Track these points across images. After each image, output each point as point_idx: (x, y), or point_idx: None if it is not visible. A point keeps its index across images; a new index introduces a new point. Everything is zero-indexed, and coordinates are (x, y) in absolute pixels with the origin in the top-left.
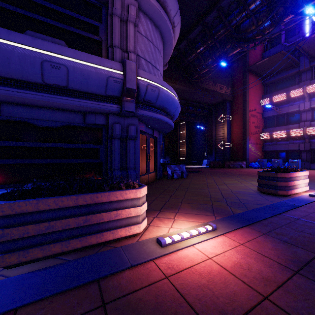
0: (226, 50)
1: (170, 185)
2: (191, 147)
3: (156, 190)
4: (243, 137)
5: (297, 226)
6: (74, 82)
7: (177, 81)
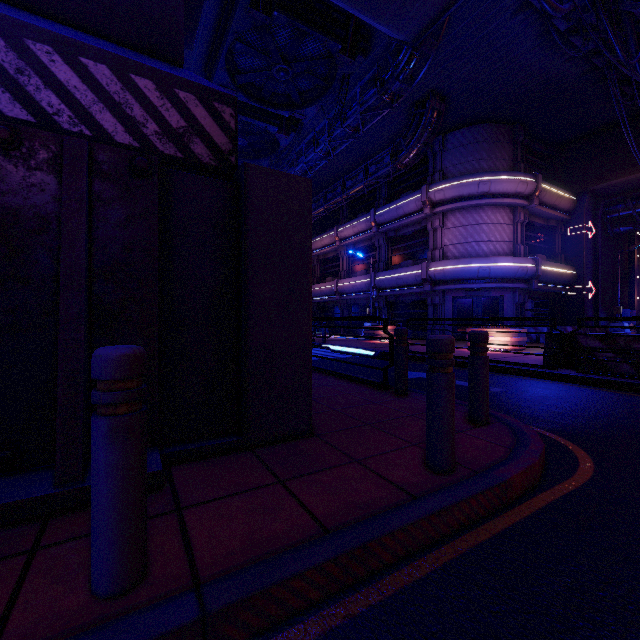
0: None
1: None
2: None
3: None
4: None
5: None
6: (406, 283)
7: None
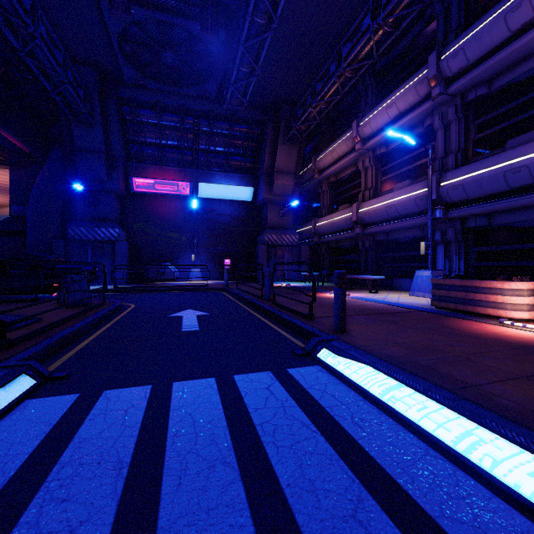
0: None
1: None
2: None
3: None
4: None
5: None
6: None
7: None
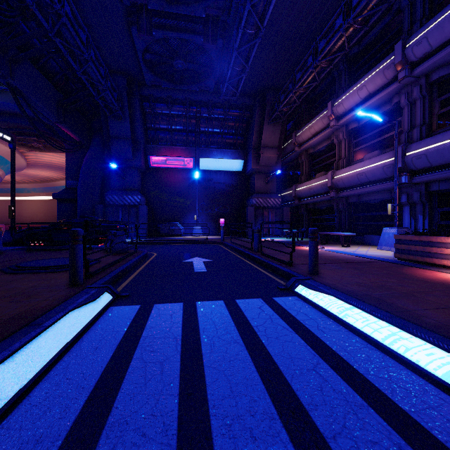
0: None
1: None
2: None
3: None
4: None
5: None
6: None
7: None
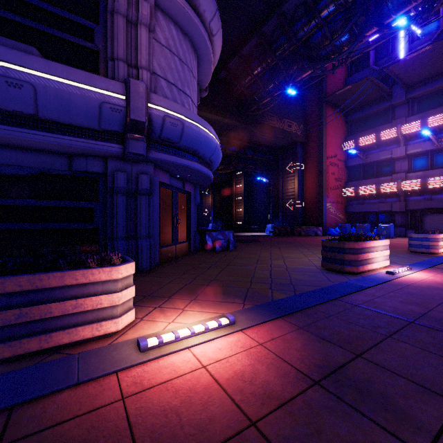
0: (293, 73)
1: (205, 260)
2: (251, 207)
3: (181, 267)
4: (319, 193)
5: (350, 316)
6: (46, 109)
7: (227, 114)
